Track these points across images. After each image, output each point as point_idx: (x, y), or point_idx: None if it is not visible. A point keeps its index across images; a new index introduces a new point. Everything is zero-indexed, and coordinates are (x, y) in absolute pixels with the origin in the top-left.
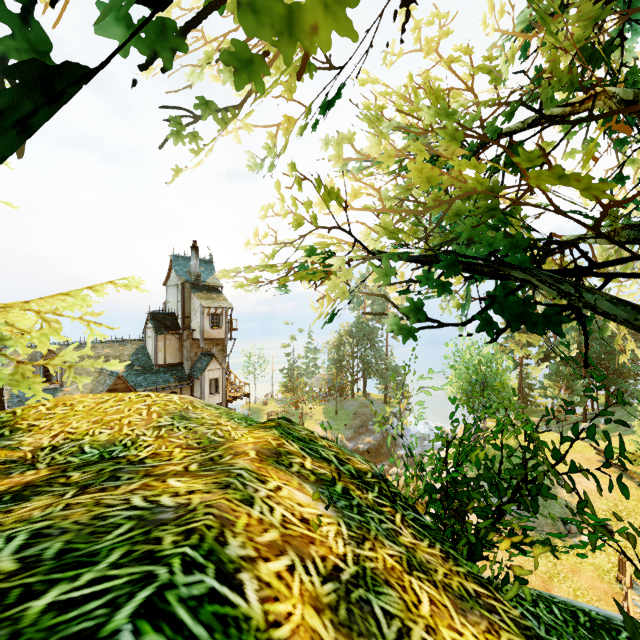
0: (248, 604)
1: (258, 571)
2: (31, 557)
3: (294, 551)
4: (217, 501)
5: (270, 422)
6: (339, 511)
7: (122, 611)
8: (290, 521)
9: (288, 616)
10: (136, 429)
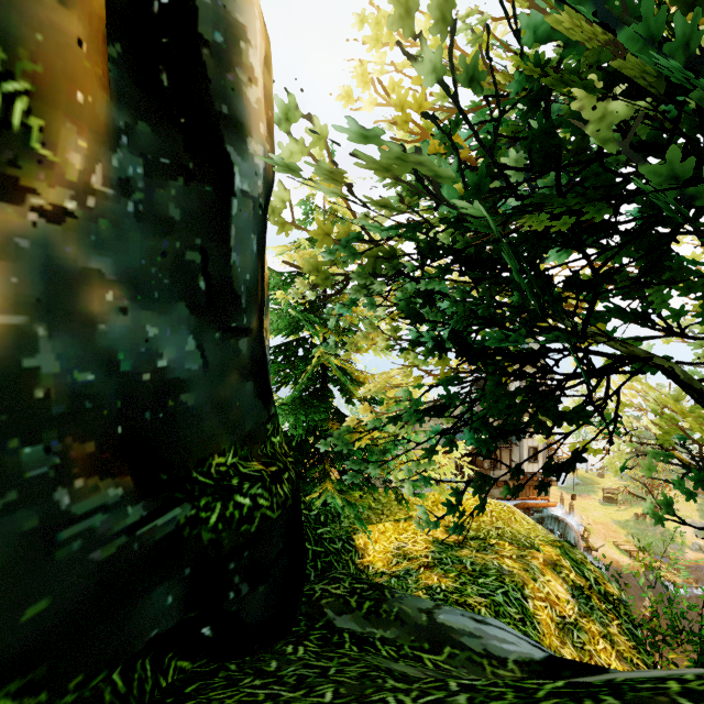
0: (529, 606)
1: (534, 601)
2: (473, 568)
3: (548, 603)
4: (522, 575)
5: (557, 542)
6: (578, 602)
7: (498, 590)
8: (550, 594)
9: (541, 615)
10: (487, 525)
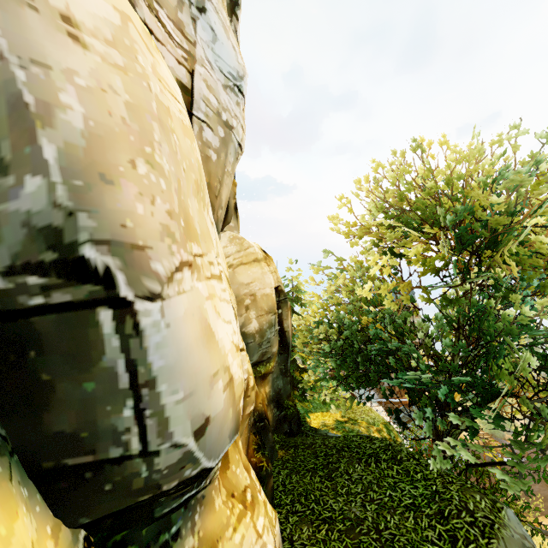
0: None
1: None
2: (348, 430)
3: None
4: (365, 433)
5: (384, 422)
6: None
7: None
8: None
9: None
10: (358, 415)
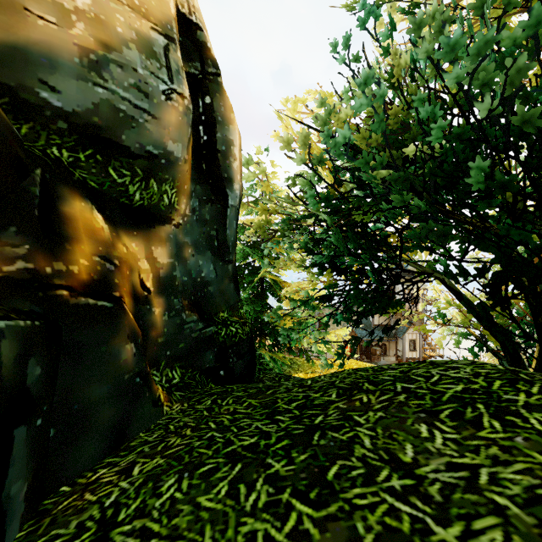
0: None
1: None
2: None
3: None
4: None
5: None
6: None
7: None
8: None
9: None
10: None
